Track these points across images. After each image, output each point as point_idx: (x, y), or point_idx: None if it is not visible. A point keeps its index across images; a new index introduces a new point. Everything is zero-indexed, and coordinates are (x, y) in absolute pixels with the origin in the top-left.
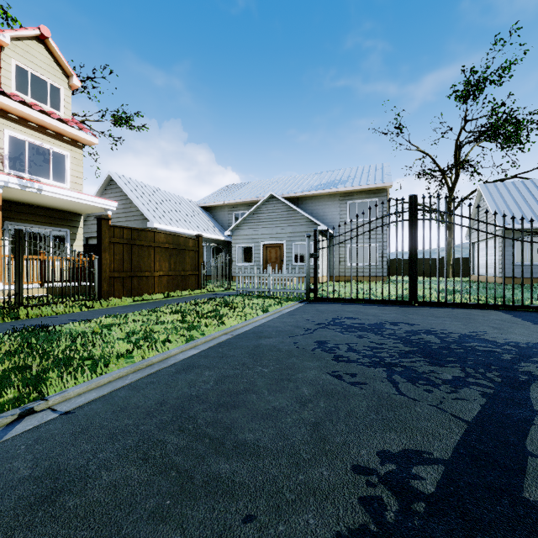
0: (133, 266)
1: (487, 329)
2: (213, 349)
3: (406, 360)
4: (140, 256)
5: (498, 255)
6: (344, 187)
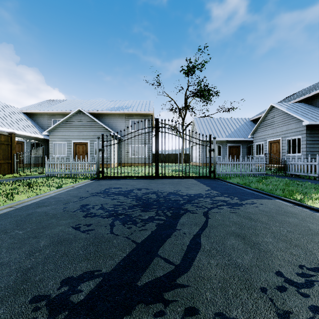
0: None
1: (182, 188)
2: None
3: (130, 210)
4: None
5: (200, 152)
6: (127, 111)
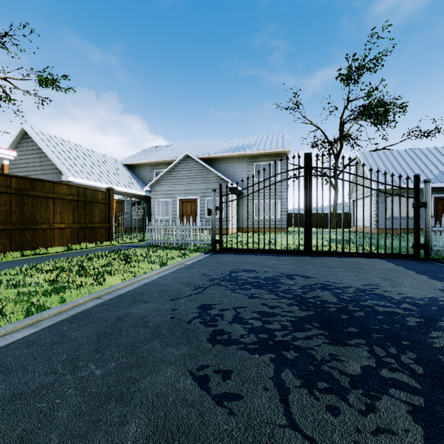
0: (24, 218)
1: (378, 280)
2: (58, 326)
3: (301, 334)
4: (35, 208)
5: (374, 210)
6: (251, 151)
